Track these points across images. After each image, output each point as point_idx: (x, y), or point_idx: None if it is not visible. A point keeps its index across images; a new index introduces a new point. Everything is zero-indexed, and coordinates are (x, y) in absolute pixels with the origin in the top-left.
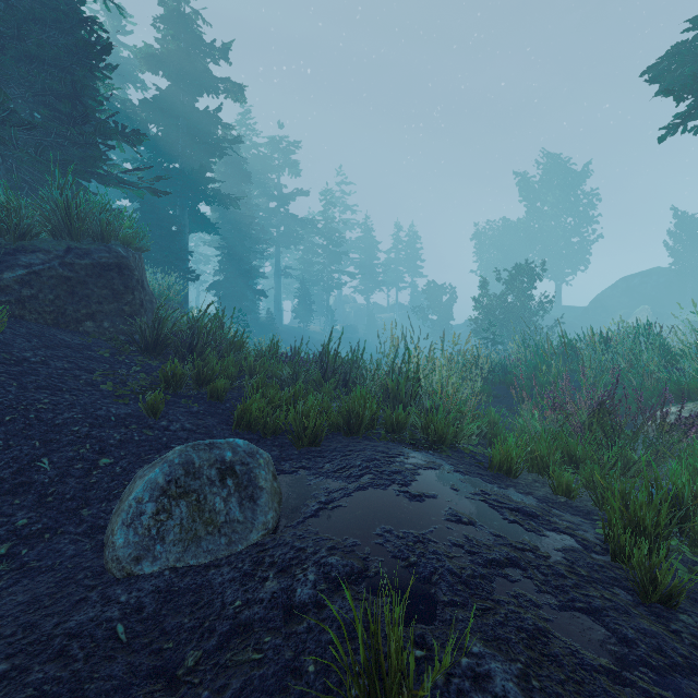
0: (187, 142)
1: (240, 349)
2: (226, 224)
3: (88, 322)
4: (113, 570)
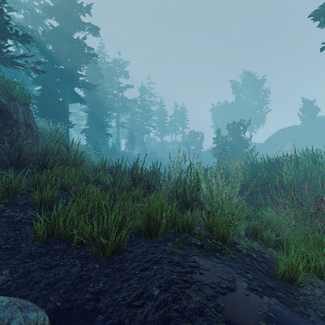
0: (67, 55)
1: (80, 165)
2: (91, 100)
3: None
4: None
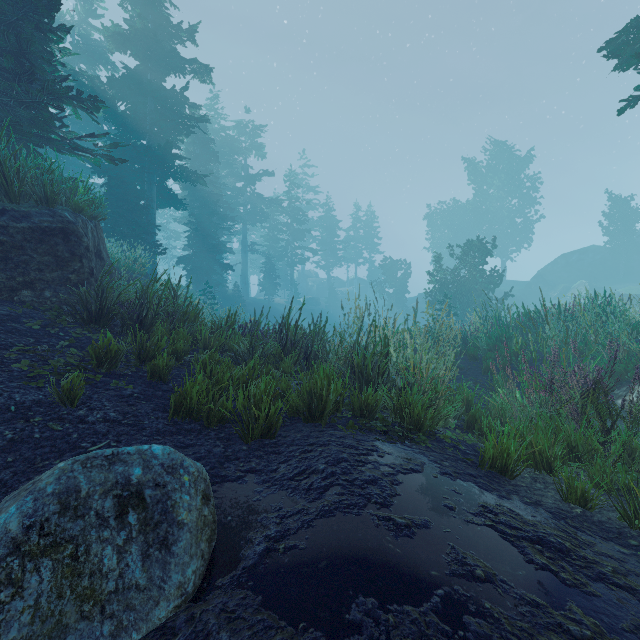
0: (154, 119)
1: (194, 320)
2: (194, 201)
3: (25, 291)
4: None
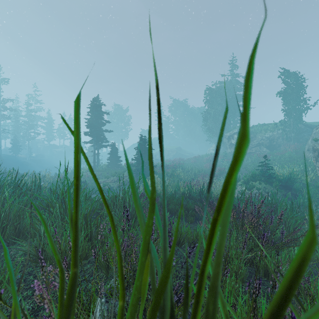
0: None
1: (18, 174)
2: None
3: None
4: None
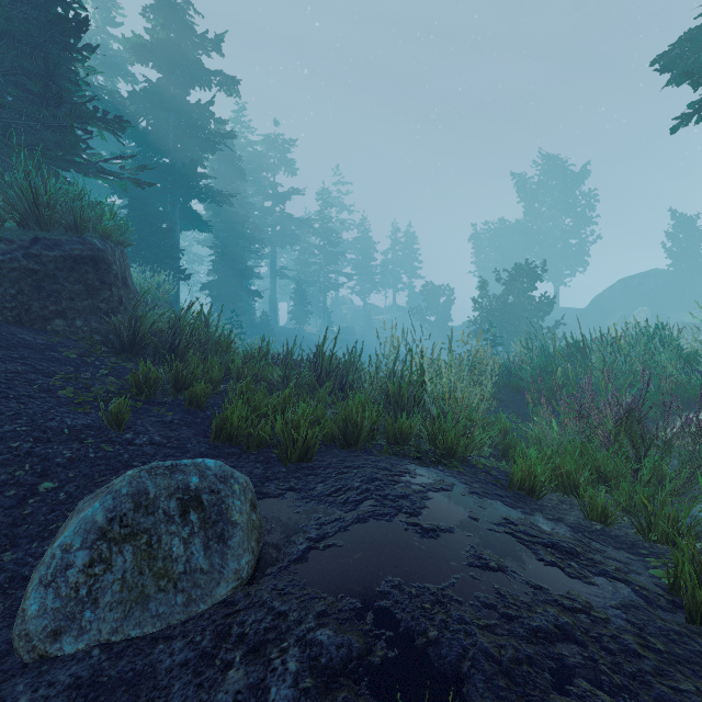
0: (178, 136)
1: (227, 350)
2: (220, 222)
3: (58, 320)
4: (20, 652)
